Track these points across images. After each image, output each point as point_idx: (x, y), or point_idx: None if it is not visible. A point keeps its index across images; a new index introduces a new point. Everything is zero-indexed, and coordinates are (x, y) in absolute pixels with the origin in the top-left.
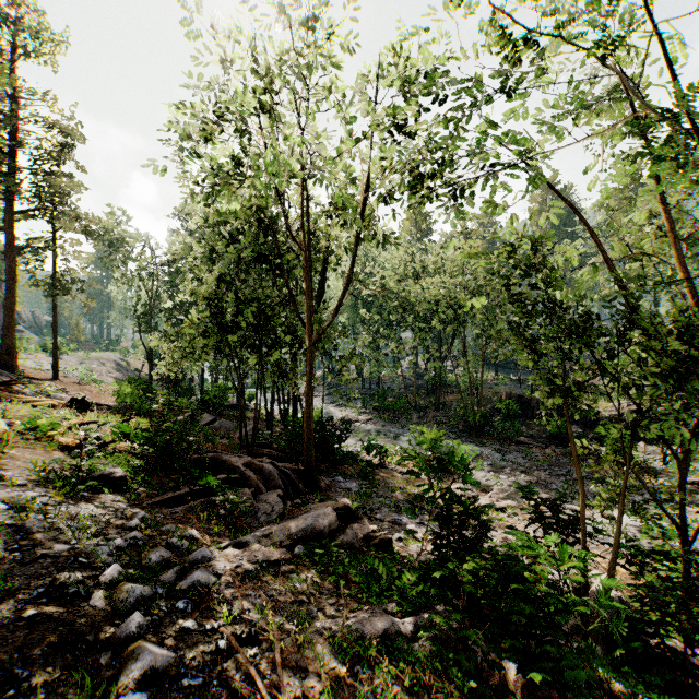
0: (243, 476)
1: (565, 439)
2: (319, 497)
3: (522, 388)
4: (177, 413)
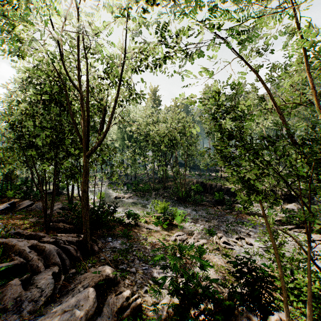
0: (26, 258)
1: (222, 202)
2: (91, 261)
3: (201, 178)
4: (6, 200)
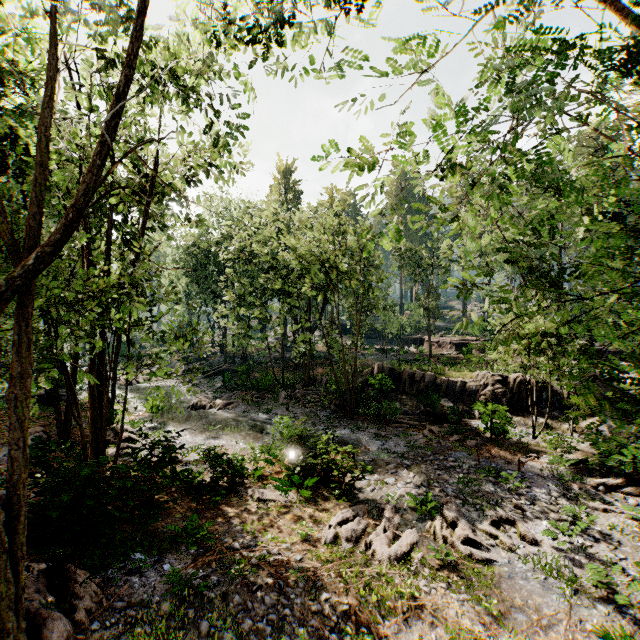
0: None
1: (438, 414)
2: None
3: (388, 358)
4: None
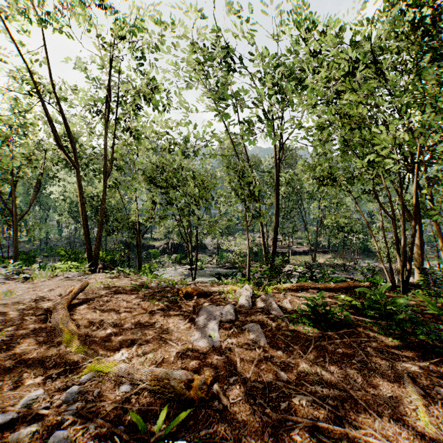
0: None
1: (141, 257)
2: None
3: None
4: None
